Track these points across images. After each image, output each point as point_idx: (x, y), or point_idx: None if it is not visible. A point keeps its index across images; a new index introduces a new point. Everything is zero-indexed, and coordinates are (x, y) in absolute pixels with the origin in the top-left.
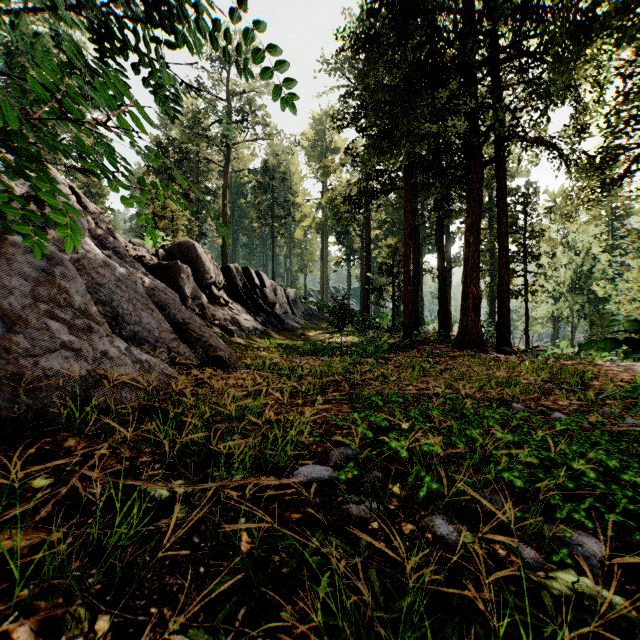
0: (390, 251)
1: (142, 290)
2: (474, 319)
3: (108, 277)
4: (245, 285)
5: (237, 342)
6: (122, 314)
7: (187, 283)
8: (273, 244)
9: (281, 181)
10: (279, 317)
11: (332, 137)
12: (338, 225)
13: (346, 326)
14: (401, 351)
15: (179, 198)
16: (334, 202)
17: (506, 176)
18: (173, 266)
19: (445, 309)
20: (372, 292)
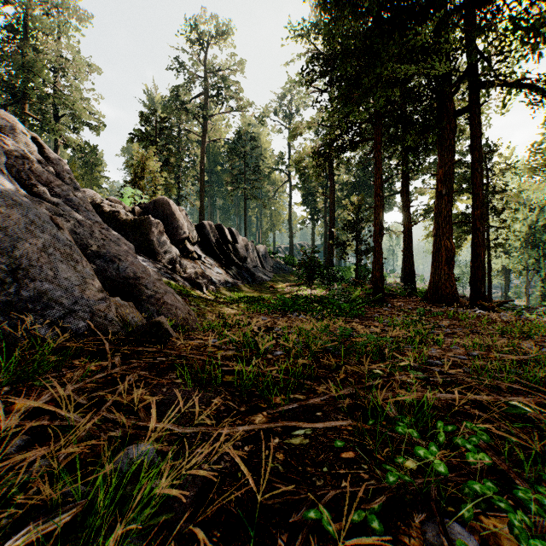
0: (354, 208)
1: (69, 237)
2: (447, 272)
3: (16, 218)
4: (218, 241)
5: (204, 296)
6: (27, 267)
7: (158, 237)
8: (245, 205)
9: (252, 148)
10: (250, 270)
11: (298, 109)
12: (304, 187)
13: (316, 280)
14: (375, 307)
15: (160, 163)
16: (300, 165)
17: (480, 125)
18: (144, 221)
19: (411, 262)
20: (336, 247)
